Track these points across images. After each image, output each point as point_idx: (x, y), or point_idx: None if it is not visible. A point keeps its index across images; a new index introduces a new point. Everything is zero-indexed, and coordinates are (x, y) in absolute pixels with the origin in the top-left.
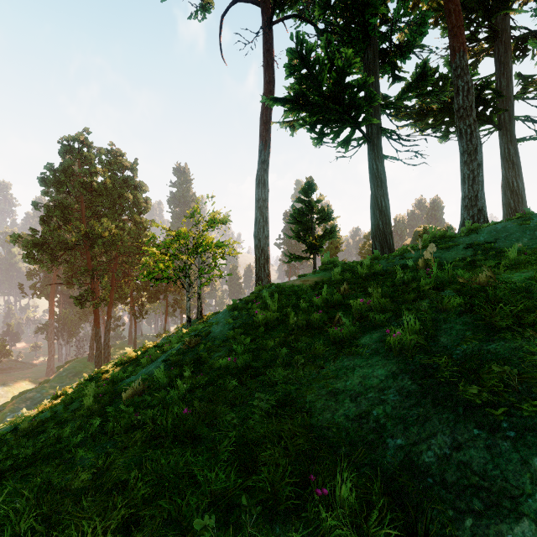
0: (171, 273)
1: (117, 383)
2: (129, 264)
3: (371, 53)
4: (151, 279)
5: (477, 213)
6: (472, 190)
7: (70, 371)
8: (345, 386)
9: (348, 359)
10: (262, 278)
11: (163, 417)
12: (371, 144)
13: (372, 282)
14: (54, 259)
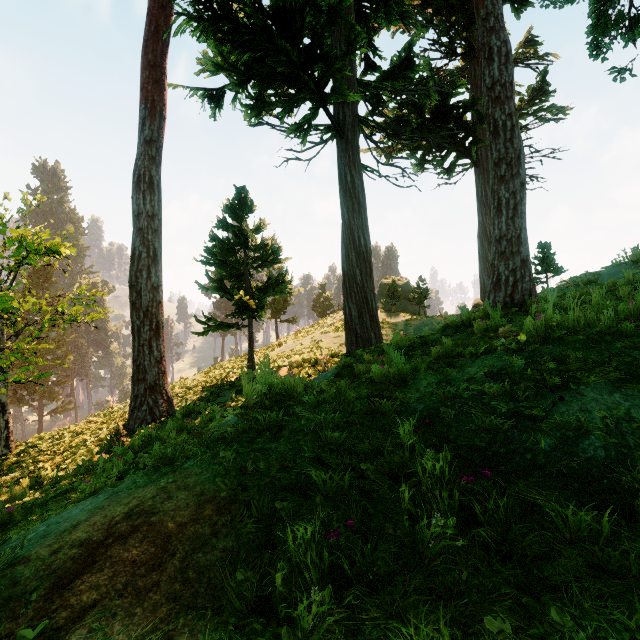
0: None
1: None
2: None
3: None
4: None
5: (521, 266)
6: (513, 227)
7: None
8: None
9: None
10: (145, 367)
11: None
12: (343, 140)
13: None
14: None
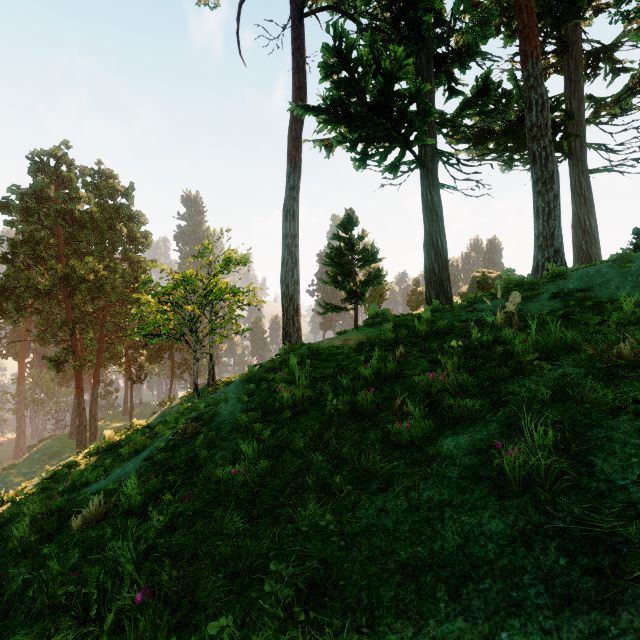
0: (172, 327)
1: (79, 491)
2: (123, 315)
3: (424, 57)
4: (144, 336)
5: (554, 255)
6: (548, 227)
7: (44, 452)
8: (432, 553)
9: (427, 485)
10: (290, 333)
11: (106, 596)
12: (424, 169)
13: (435, 342)
14: (21, 309)
